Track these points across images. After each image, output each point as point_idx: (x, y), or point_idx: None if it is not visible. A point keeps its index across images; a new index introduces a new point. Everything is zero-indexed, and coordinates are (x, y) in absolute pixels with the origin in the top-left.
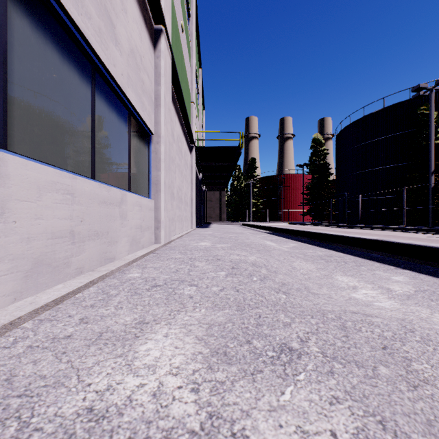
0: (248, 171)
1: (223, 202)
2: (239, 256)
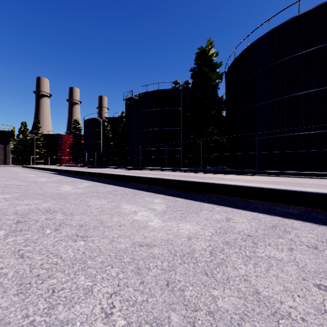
0: (33, 128)
1: (8, 150)
2: (3, 170)
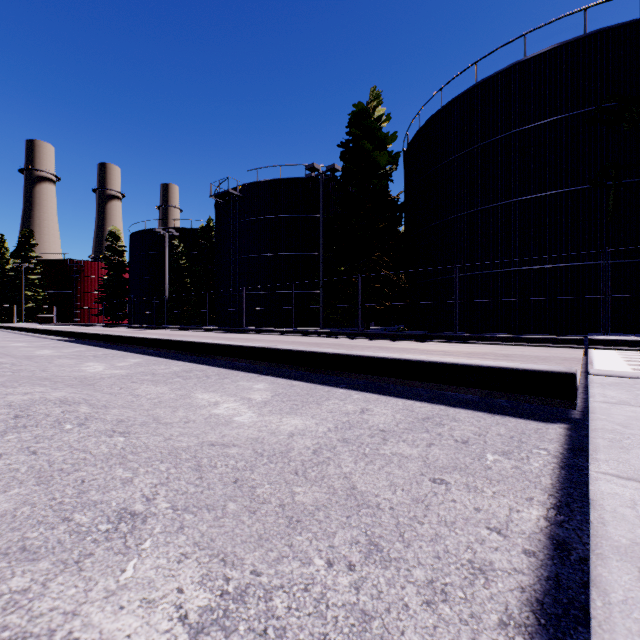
0: (20, 247)
1: None
2: None
